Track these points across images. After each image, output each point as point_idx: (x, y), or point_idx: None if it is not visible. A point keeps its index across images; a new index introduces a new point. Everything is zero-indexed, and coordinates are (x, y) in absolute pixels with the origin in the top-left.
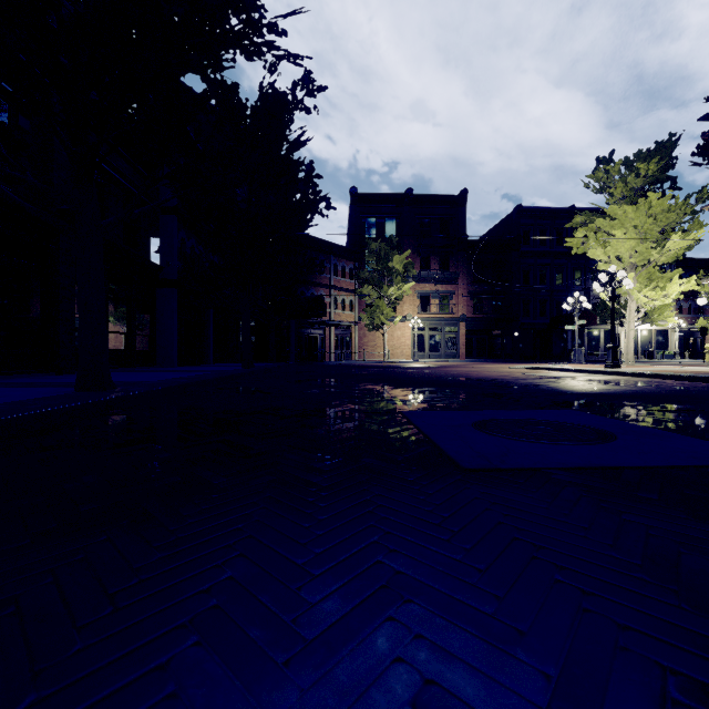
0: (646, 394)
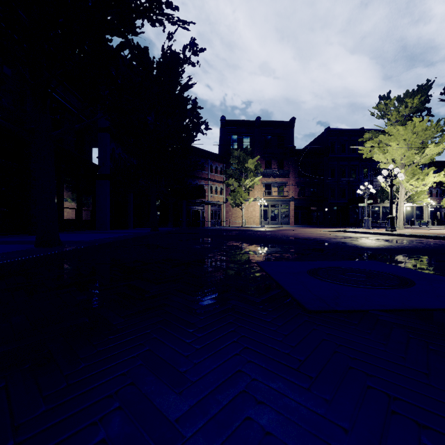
0: (420, 249)
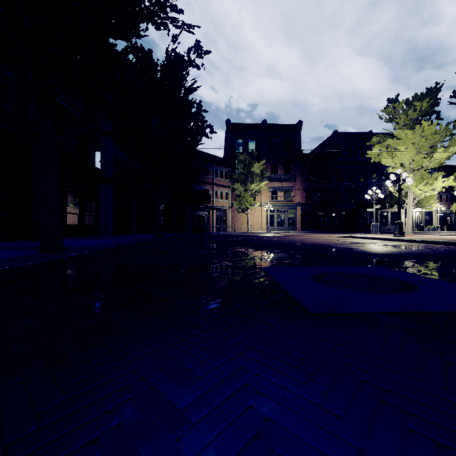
0: (426, 255)
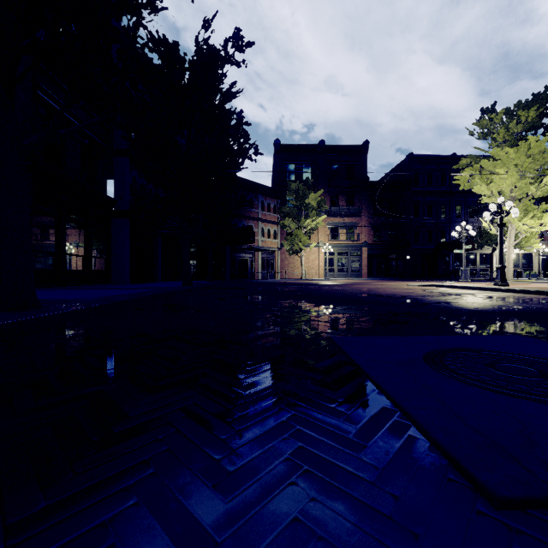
0: None
